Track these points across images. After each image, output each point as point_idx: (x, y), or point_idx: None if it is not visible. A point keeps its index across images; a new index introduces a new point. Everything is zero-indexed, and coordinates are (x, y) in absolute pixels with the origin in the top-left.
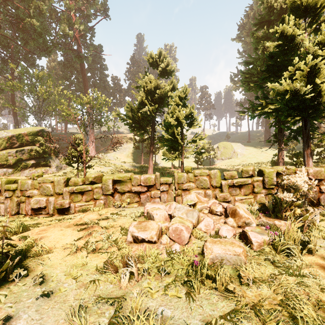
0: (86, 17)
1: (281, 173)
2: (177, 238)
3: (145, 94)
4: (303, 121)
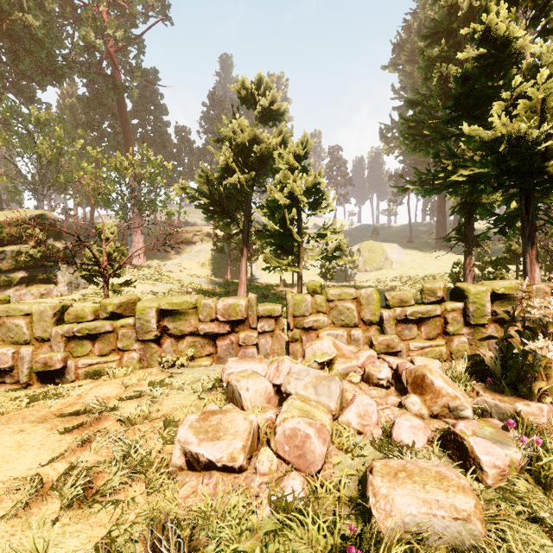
0: (128, 17)
1: (500, 294)
2: (296, 457)
3: (233, 152)
4: (524, 198)
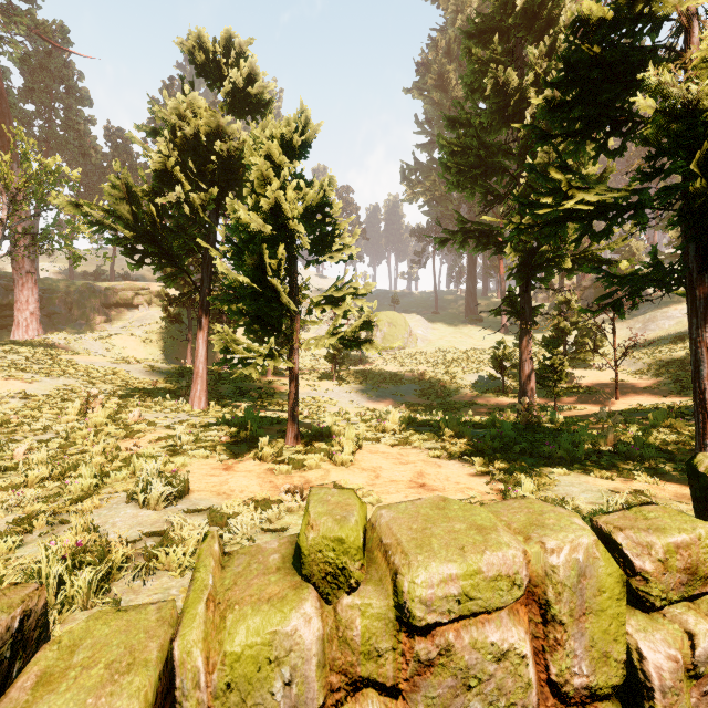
0: None
1: None
2: None
3: (177, 150)
4: (694, 245)
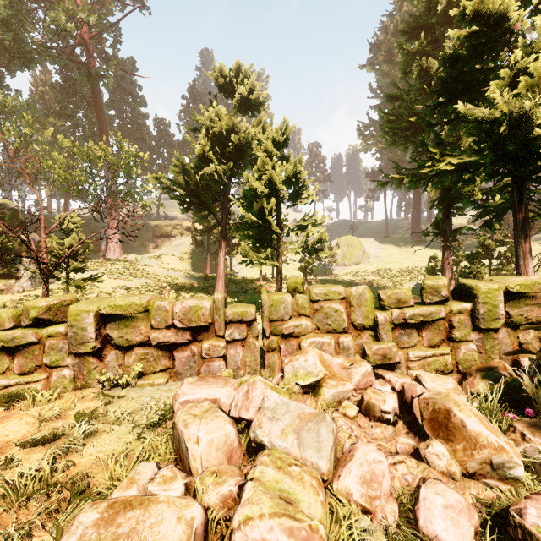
0: (103, 4)
1: (515, 293)
2: None
3: (210, 141)
4: (516, 187)
